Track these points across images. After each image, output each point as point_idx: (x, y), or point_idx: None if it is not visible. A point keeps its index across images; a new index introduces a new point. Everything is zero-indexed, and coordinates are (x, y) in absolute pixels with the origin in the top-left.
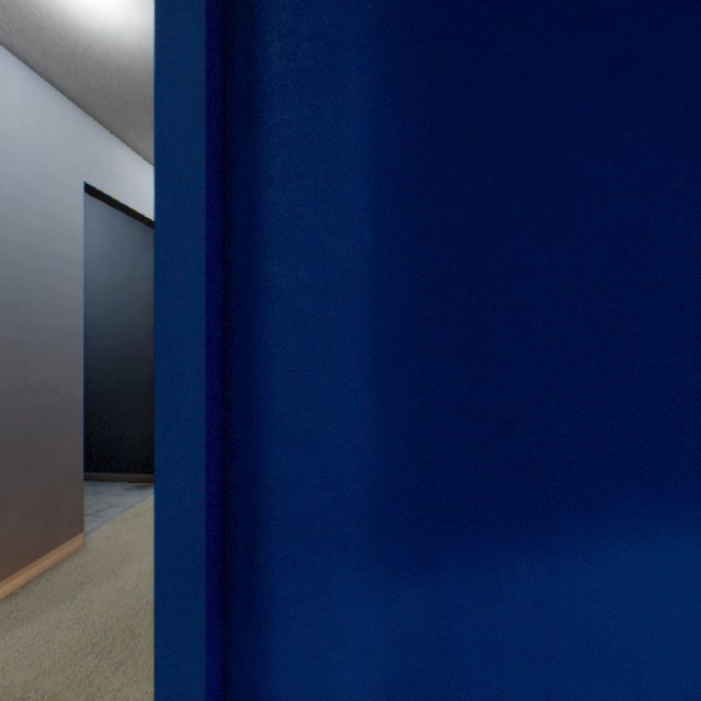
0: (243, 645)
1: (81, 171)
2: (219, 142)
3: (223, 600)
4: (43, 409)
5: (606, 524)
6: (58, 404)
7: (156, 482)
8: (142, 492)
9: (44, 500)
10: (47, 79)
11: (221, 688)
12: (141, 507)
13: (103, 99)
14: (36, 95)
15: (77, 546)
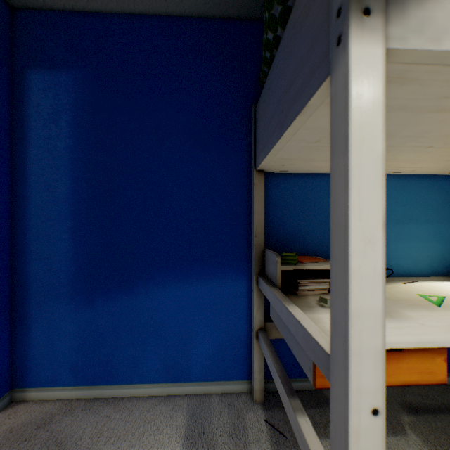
0: (20, 337)
1: None
2: (8, 145)
3: (11, 321)
4: None
5: (153, 283)
6: None
7: None
8: None
9: None
10: None
11: (10, 354)
12: None
13: None
14: None
15: None
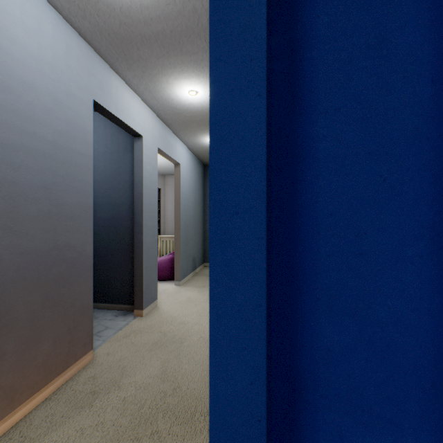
0: None
1: (91, 91)
2: None
3: None
4: (66, 262)
5: None
6: (76, 258)
7: (209, 353)
8: (126, 318)
9: (67, 328)
10: (69, 22)
11: None
12: (127, 330)
13: (107, 37)
14: (62, 33)
15: (88, 360)
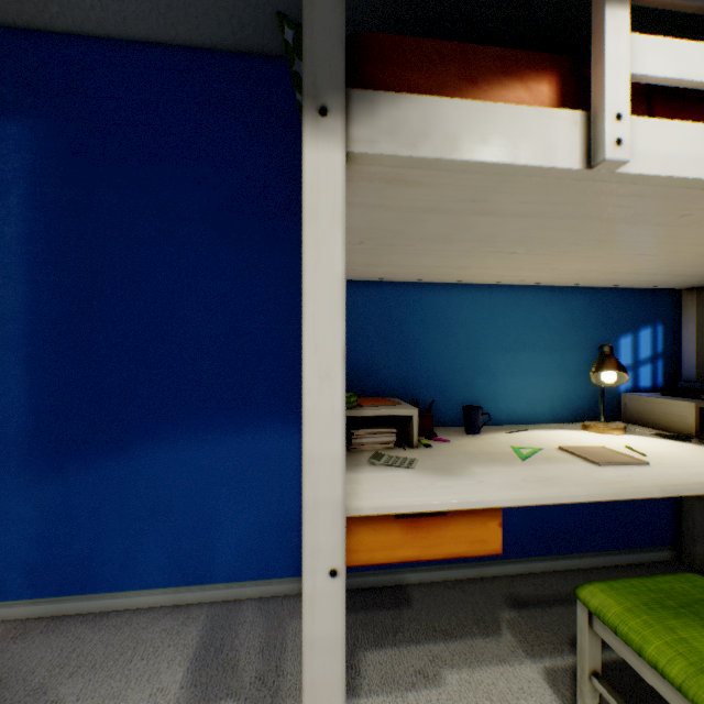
0: None
1: None
2: None
3: None
4: None
5: (157, 440)
6: None
7: None
8: None
9: None
10: None
11: None
12: None
13: None
14: None
15: None
